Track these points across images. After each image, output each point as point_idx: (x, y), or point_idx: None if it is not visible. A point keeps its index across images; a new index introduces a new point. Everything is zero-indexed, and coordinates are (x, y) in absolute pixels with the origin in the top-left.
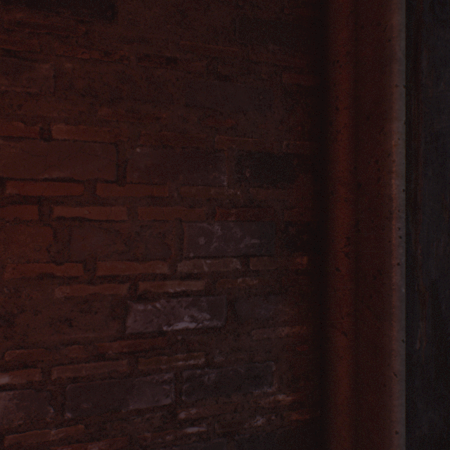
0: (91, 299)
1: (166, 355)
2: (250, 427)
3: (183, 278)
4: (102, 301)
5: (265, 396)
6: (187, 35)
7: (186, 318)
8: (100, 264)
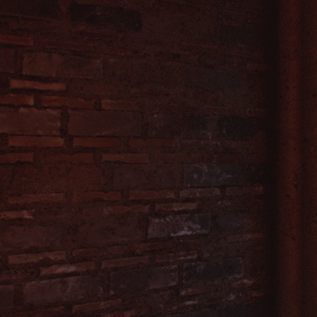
0: (125, 215)
1: (172, 252)
2: (226, 301)
3: (183, 201)
4: (132, 217)
5: (235, 280)
6: (186, 38)
7: (185, 228)
8: (131, 192)
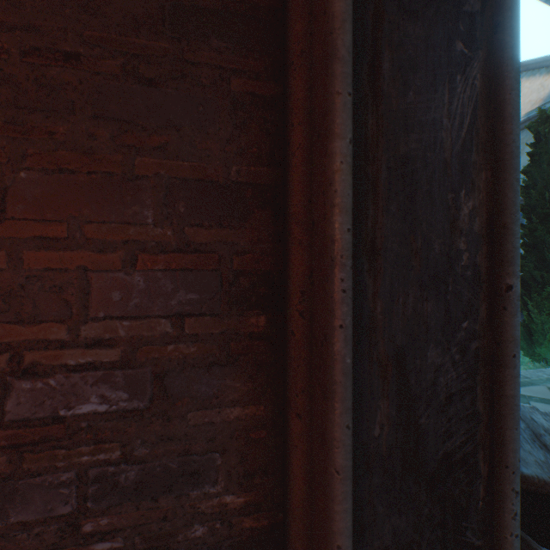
0: None
1: (64, 448)
2: (186, 540)
3: (89, 345)
4: None
5: (207, 499)
6: (95, 23)
7: (94, 399)
8: None
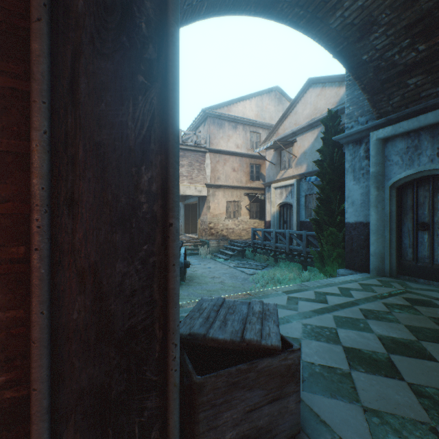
0: None
1: None
2: None
3: None
4: None
5: None
6: None
7: None
8: None
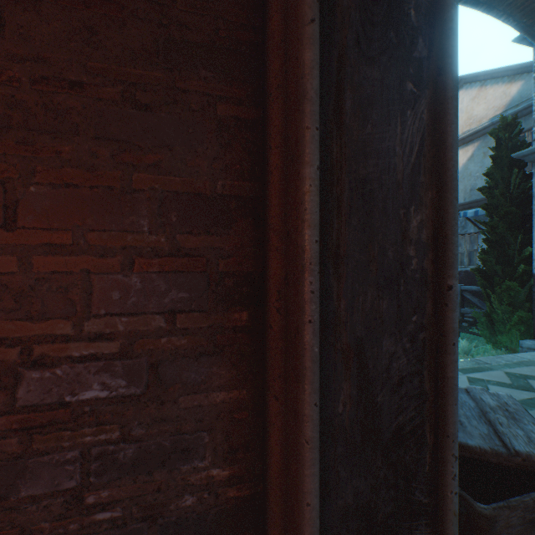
0: None
1: (70, 430)
2: (178, 509)
3: (92, 339)
4: None
5: (196, 472)
6: (97, 55)
7: (96, 386)
8: None
